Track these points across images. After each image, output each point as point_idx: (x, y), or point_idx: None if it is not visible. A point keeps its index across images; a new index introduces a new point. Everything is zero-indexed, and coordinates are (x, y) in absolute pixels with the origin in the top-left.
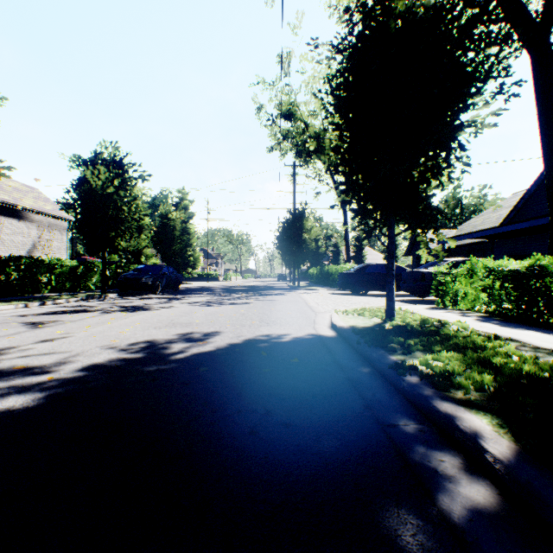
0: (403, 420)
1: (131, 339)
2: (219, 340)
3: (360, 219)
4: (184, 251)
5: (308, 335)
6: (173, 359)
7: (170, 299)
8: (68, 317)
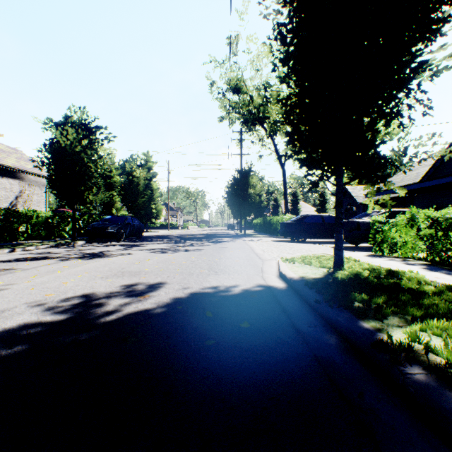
0: None
1: (69, 292)
2: (162, 293)
3: (308, 168)
4: (147, 204)
5: (258, 287)
6: (100, 323)
7: (131, 246)
8: (24, 265)
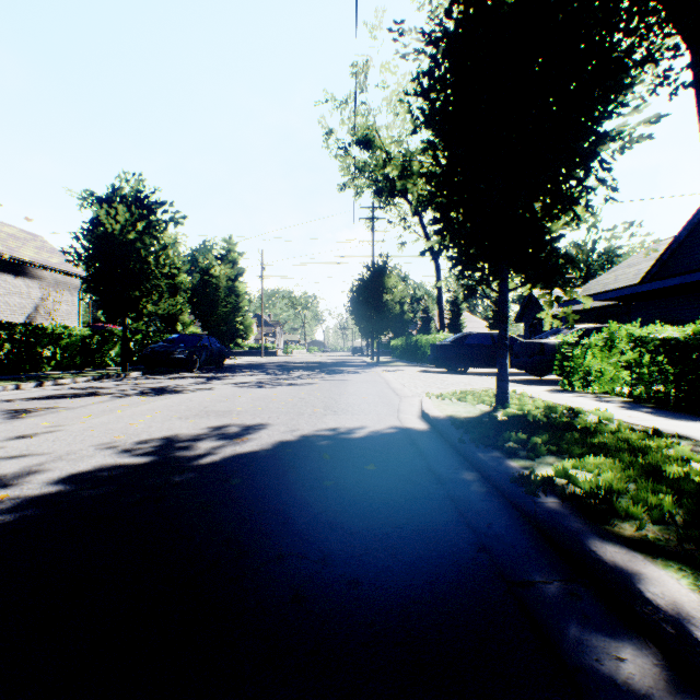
0: (541, 573)
1: (143, 434)
2: (265, 435)
3: (461, 269)
4: (231, 316)
5: (390, 429)
6: (194, 466)
7: (210, 378)
8: (67, 403)
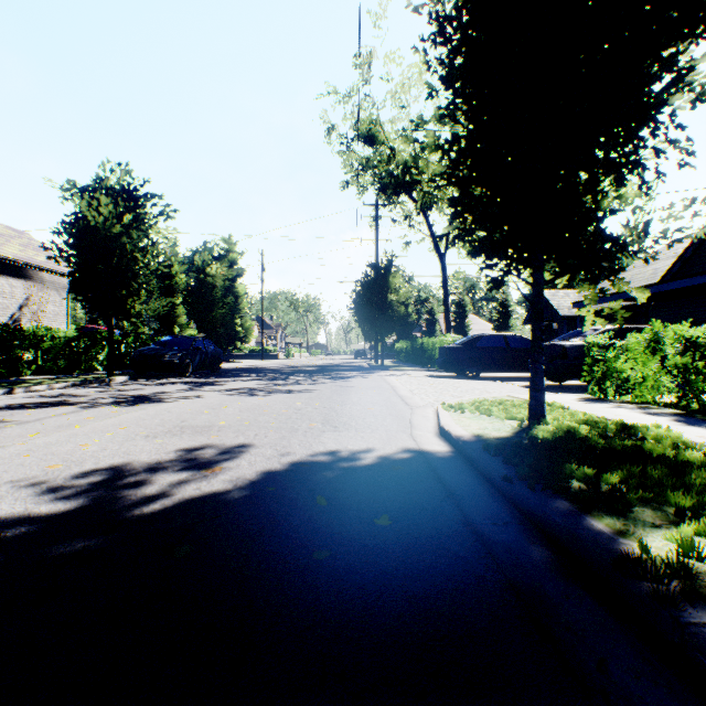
0: None
1: (89, 461)
2: (244, 463)
3: (487, 256)
4: (228, 318)
5: (404, 452)
6: (132, 519)
7: (200, 384)
8: (24, 415)
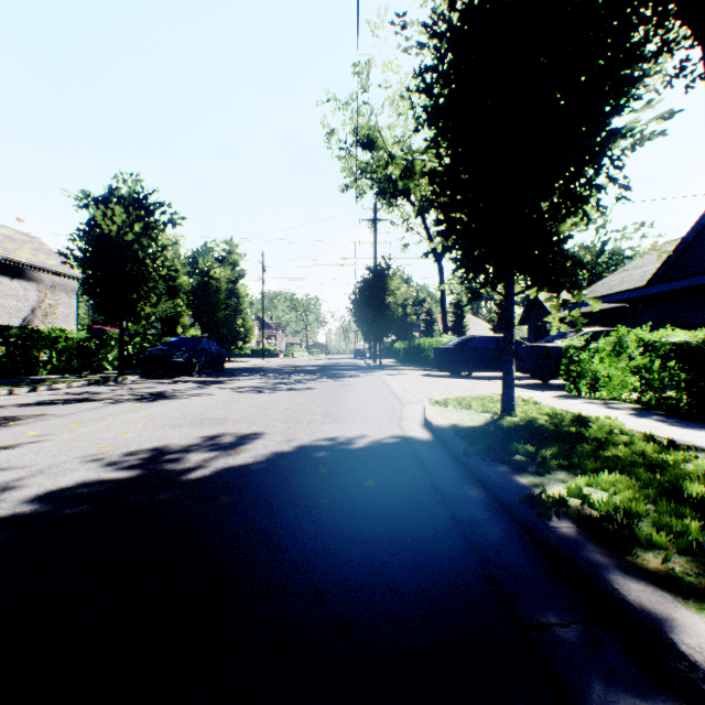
0: (556, 612)
1: (132, 444)
2: (260, 446)
3: (466, 271)
4: (231, 319)
5: (392, 438)
6: (182, 481)
7: (208, 383)
8: (58, 409)
